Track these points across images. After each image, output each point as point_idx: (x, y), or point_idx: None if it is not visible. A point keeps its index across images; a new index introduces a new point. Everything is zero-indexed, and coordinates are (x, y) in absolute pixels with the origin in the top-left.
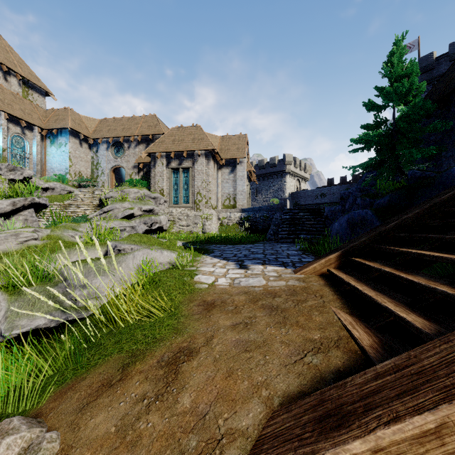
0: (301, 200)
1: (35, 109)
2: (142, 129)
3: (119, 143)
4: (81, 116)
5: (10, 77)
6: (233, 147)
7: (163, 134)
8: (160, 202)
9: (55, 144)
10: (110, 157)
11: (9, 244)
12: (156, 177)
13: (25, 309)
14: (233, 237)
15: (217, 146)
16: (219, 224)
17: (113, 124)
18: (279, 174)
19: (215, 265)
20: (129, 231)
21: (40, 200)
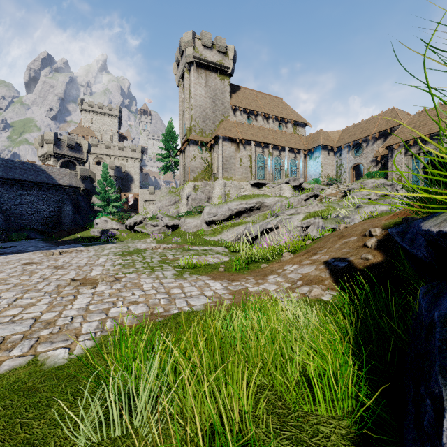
0: None
1: (301, 138)
2: (379, 126)
3: (358, 144)
4: (328, 132)
5: (288, 124)
6: None
7: (401, 125)
8: (396, 188)
9: (312, 158)
10: (350, 158)
11: (315, 208)
12: (393, 166)
13: (329, 223)
14: None
15: None
16: None
17: (353, 130)
18: None
19: None
20: None
21: (316, 193)
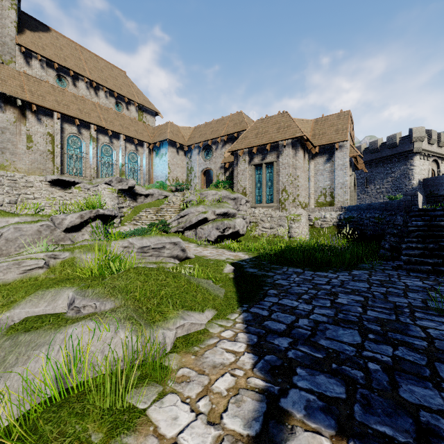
0: (441, 189)
1: (146, 128)
2: (228, 128)
3: (208, 146)
4: (179, 127)
5: (130, 106)
6: (330, 130)
7: (247, 129)
8: (241, 203)
9: (159, 155)
10: (201, 161)
11: (12, 274)
12: (238, 176)
13: None
14: (317, 255)
15: (308, 132)
16: (310, 226)
17: (204, 129)
18: (401, 156)
19: (208, 387)
20: (170, 248)
21: (105, 211)
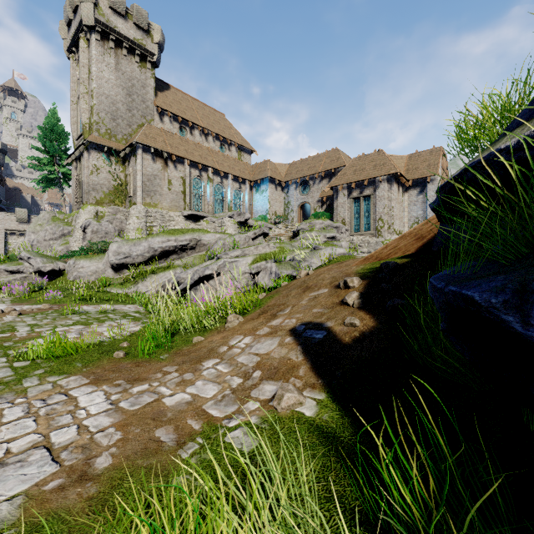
0: None
1: (246, 166)
2: (325, 165)
3: (305, 181)
4: (275, 164)
5: (231, 147)
6: (423, 165)
7: (345, 167)
8: (341, 231)
9: (259, 192)
10: (298, 195)
11: (266, 249)
12: (337, 208)
13: (284, 268)
14: None
15: (402, 167)
16: None
17: (300, 166)
18: None
19: None
20: None
21: (266, 231)
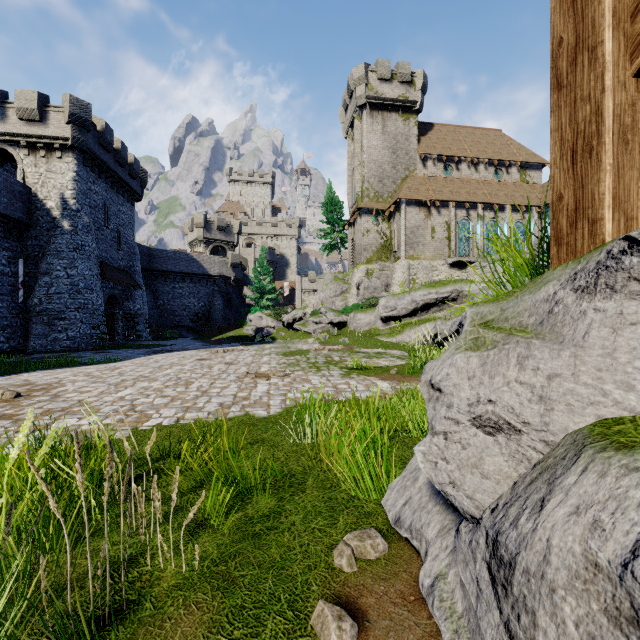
0: None
1: (532, 188)
2: None
3: None
4: None
5: (510, 168)
6: None
7: None
8: None
9: None
10: None
11: None
12: None
13: None
14: None
15: None
16: None
17: None
18: None
19: None
20: None
21: None
